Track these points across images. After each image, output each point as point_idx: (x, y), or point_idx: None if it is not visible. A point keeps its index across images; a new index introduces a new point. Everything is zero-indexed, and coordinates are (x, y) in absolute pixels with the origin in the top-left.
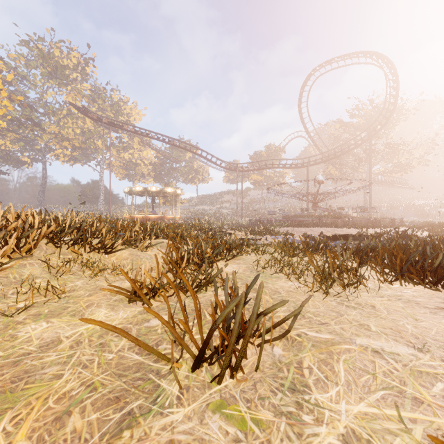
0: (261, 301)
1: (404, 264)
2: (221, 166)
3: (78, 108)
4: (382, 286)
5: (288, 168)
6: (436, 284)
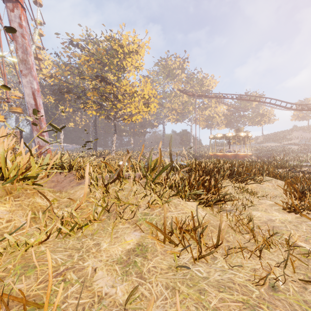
0: None
1: None
2: (291, 109)
3: (182, 91)
4: None
5: None
6: None
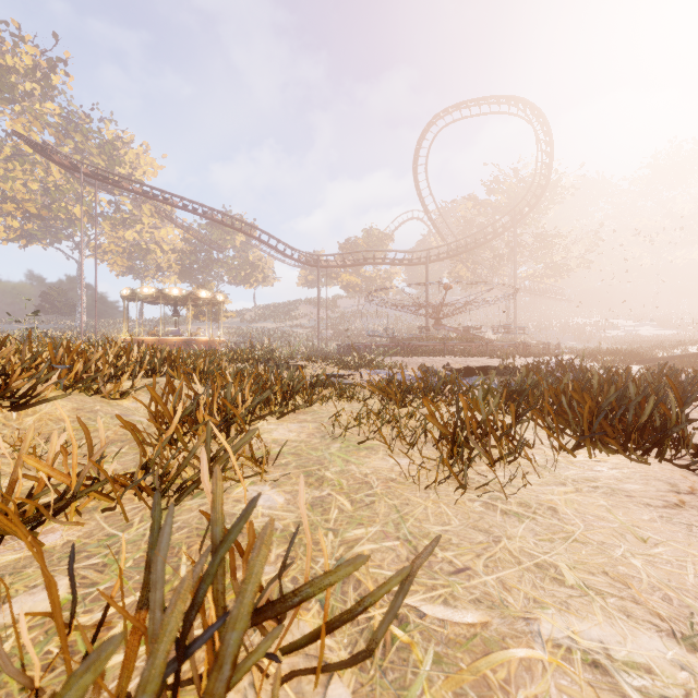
0: (326, 511)
1: (594, 418)
2: (293, 259)
3: (33, 144)
4: (557, 458)
5: (398, 264)
6: (648, 452)
